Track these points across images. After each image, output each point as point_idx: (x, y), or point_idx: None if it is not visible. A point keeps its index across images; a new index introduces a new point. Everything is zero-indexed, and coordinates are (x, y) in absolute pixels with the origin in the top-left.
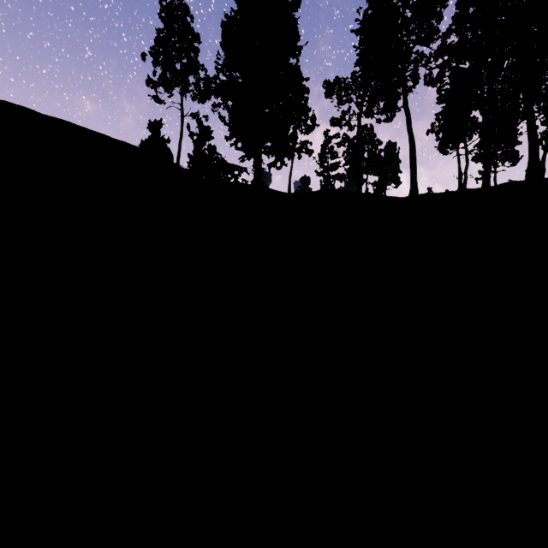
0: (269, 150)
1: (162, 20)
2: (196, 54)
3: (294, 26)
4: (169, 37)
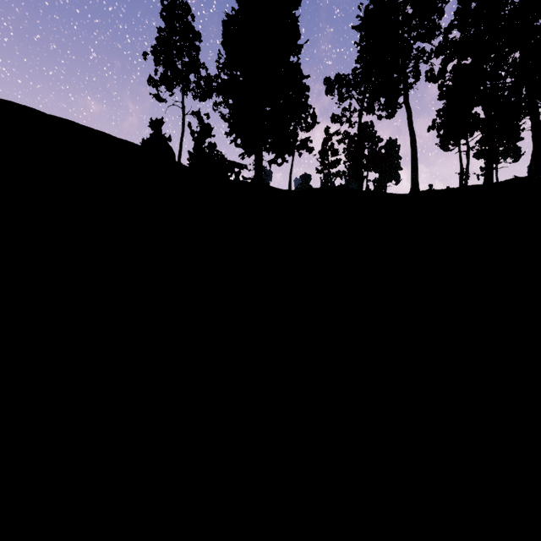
0: (269, 146)
1: (163, 20)
2: (197, 52)
3: (295, 24)
4: (170, 36)
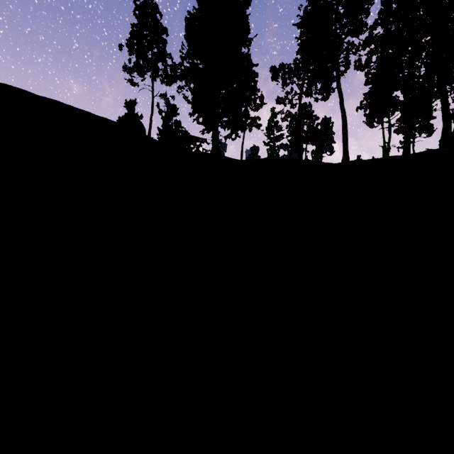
0: (225, 124)
1: (136, 17)
2: (164, 45)
3: (246, 21)
4: (141, 30)
